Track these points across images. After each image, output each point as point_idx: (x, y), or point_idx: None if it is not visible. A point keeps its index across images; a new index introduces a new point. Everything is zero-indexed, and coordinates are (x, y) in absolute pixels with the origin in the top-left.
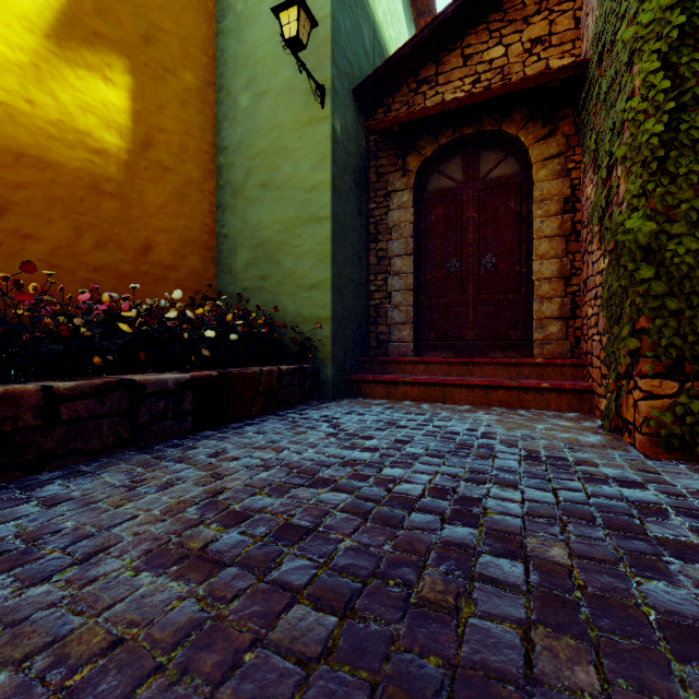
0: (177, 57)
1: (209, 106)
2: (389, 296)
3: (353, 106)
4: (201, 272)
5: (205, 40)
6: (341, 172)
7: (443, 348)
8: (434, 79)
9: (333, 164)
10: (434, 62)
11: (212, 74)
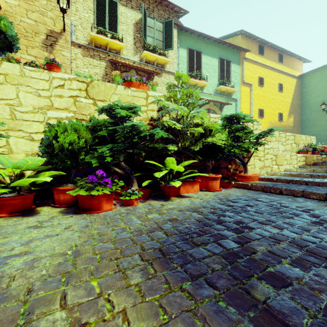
0: (297, 109)
1: (300, 113)
2: None
3: None
4: None
5: (299, 104)
6: None
7: None
8: None
9: None
10: None
11: (300, 108)
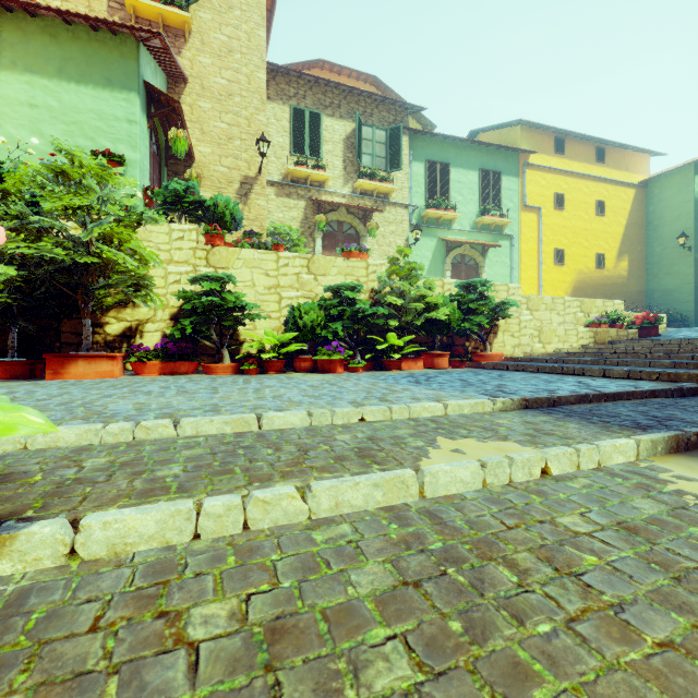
0: (636, 245)
1: (643, 252)
2: None
3: None
4: (641, 300)
5: (642, 234)
6: (697, 268)
7: None
8: None
9: (694, 268)
10: None
11: (644, 243)
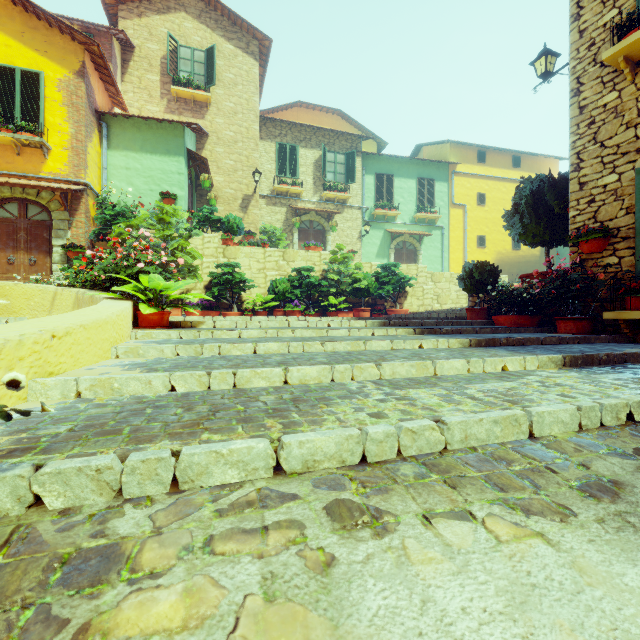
0: None
1: None
2: None
3: None
4: None
5: None
6: None
7: None
8: None
9: None
10: None
11: None
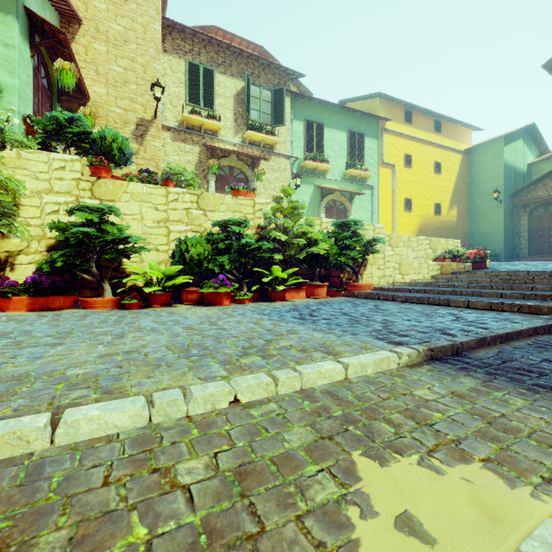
0: (462, 197)
1: (467, 203)
2: (520, 242)
3: (508, 199)
4: (466, 240)
5: (467, 190)
6: (505, 216)
7: (537, 254)
8: (534, 189)
9: (504, 216)
10: (534, 185)
11: (468, 196)
